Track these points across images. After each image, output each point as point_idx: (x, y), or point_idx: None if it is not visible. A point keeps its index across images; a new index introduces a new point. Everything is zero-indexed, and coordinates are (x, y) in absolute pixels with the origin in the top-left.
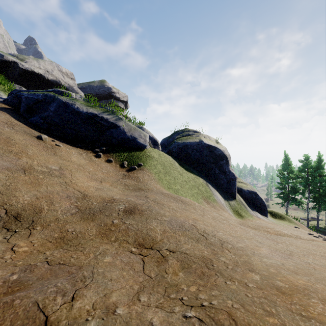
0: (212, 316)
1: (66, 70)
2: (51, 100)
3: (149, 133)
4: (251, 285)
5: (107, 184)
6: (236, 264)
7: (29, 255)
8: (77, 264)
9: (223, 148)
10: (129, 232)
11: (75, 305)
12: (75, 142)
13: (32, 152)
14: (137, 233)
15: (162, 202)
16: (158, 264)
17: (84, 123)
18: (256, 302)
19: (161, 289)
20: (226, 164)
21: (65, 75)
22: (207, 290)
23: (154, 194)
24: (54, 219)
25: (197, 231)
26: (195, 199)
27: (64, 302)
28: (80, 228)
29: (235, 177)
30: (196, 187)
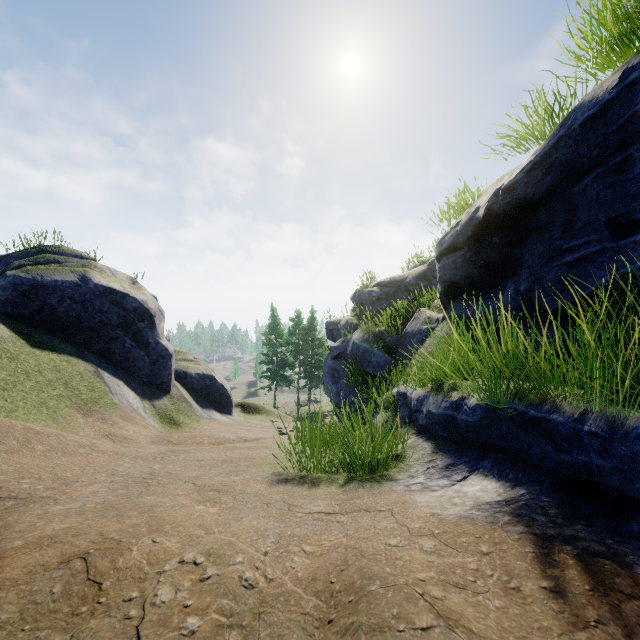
0: None
1: None
2: None
3: None
4: None
5: None
6: None
7: None
8: None
9: (146, 297)
10: None
11: None
12: None
13: None
14: None
15: None
16: None
17: None
18: None
19: None
20: (152, 328)
21: None
22: None
23: None
24: None
25: None
26: (49, 411)
27: None
28: None
29: (168, 353)
30: (62, 382)
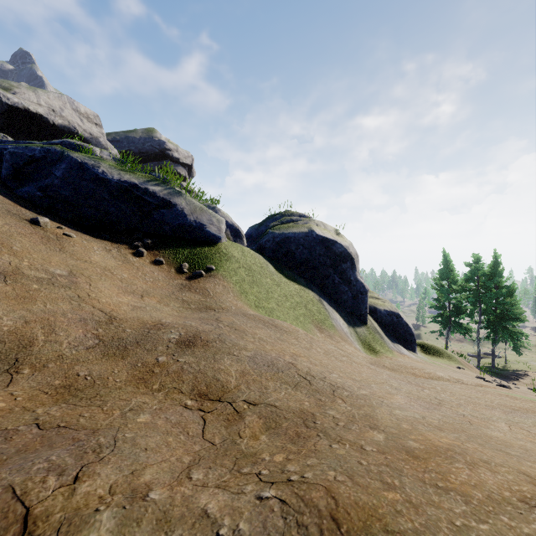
0: (302, 494)
1: (86, 109)
2: (57, 159)
3: (227, 217)
4: (369, 448)
5: (153, 300)
6: (351, 419)
7: (7, 416)
8: (90, 426)
9: (347, 244)
10: (184, 375)
11: (80, 489)
12: (98, 231)
13: (20, 246)
14: (198, 377)
15: (244, 329)
16: (228, 423)
17: (114, 198)
18: (373, 471)
19: (228, 461)
20: (352, 268)
21: (84, 118)
22: (300, 458)
23: (231, 315)
24: (56, 356)
25: (297, 371)
26: (301, 324)
27: (61, 485)
28: (101, 370)
29: (365, 289)
30: (303, 305)
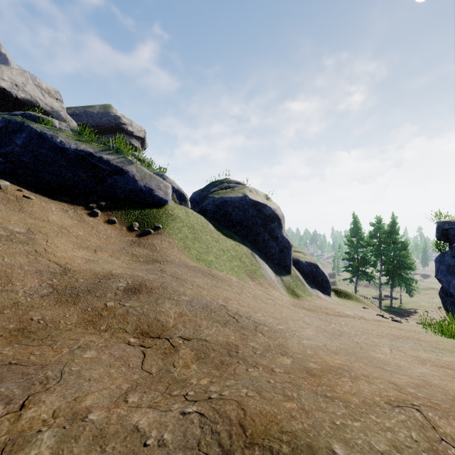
0: (218, 408)
1: (48, 85)
2: (18, 128)
3: (173, 183)
4: (278, 370)
5: (105, 254)
6: (267, 348)
7: None
8: (40, 362)
9: (275, 207)
10: (129, 317)
11: (25, 415)
12: (56, 194)
13: None
14: (141, 318)
15: (184, 278)
16: (164, 356)
17: (72, 165)
18: (278, 388)
19: (162, 386)
20: (279, 227)
21: (46, 93)
22: (221, 380)
23: (175, 267)
24: (11, 303)
25: (227, 312)
26: (236, 274)
27: (8, 412)
28: (53, 315)
29: (289, 245)
30: (238, 258)
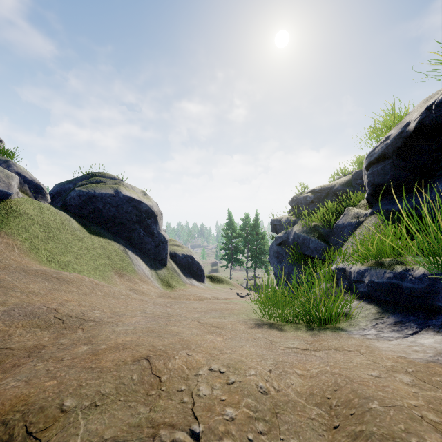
0: None
1: None
2: None
3: (25, 172)
4: (67, 358)
5: None
6: (75, 342)
7: None
8: None
9: (152, 204)
10: None
11: None
12: None
13: None
14: None
15: (14, 285)
16: None
17: None
18: (52, 372)
19: None
20: (155, 223)
21: None
22: None
23: (5, 273)
24: None
25: (56, 315)
26: (100, 273)
27: None
28: None
29: (165, 239)
30: (106, 256)
